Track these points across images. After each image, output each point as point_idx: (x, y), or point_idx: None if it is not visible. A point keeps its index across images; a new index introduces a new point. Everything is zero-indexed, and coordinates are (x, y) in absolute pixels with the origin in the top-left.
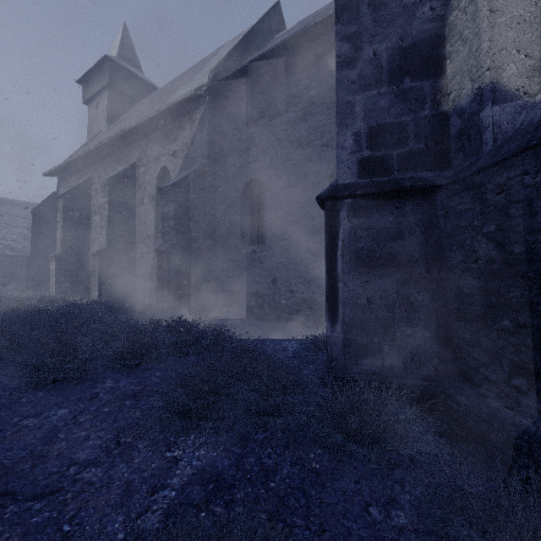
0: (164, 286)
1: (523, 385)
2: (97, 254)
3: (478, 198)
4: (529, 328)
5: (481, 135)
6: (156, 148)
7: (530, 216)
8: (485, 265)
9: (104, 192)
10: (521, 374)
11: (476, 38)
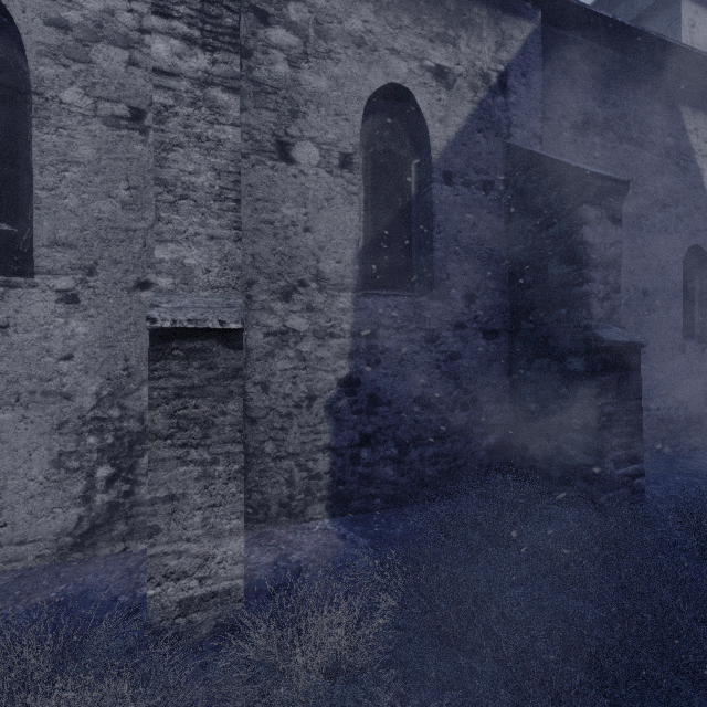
0: (635, 438)
1: None
2: (226, 330)
3: None
4: None
5: None
6: (365, 10)
7: None
8: None
9: (189, 16)
10: None
11: None
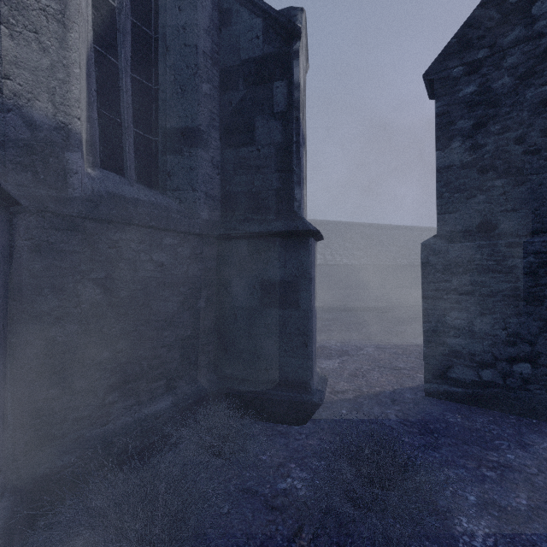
0: None
1: (116, 396)
2: None
3: (90, 244)
4: (125, 350)
5: (67, 175)
6: None
7: (134, 271)
8: (90, 309)
9: None
10: (115, 390)
11: (64, 69)
